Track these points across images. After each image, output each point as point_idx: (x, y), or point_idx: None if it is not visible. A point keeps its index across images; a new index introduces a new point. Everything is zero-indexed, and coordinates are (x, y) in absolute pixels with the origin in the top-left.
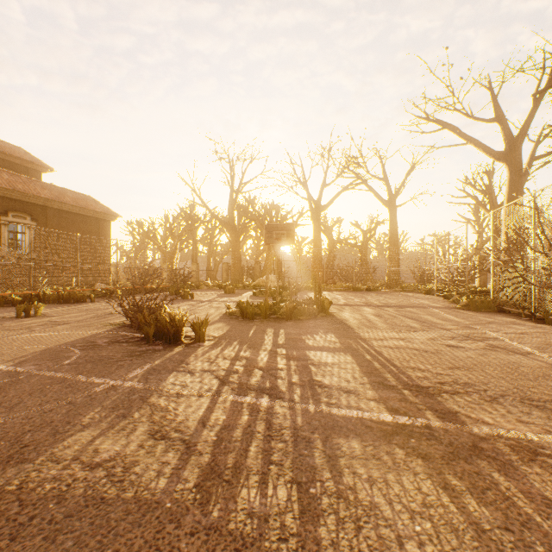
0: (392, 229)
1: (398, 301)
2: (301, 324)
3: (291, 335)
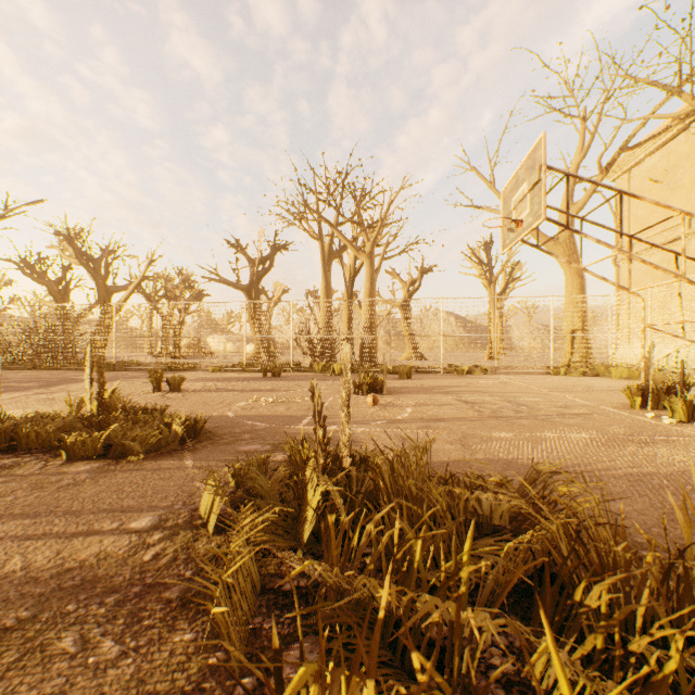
0: None
1: None
2: None
3: None
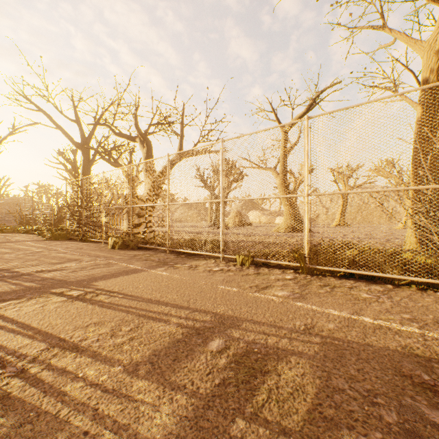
0: None
1: None
2: None
3: None
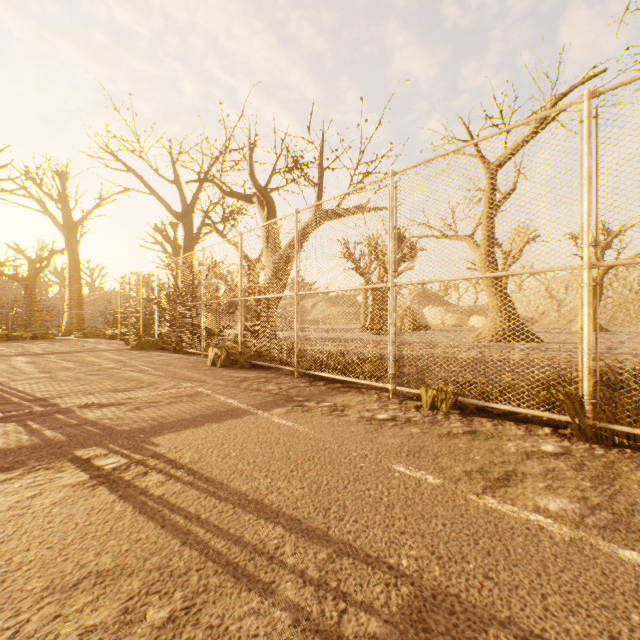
0: (73, 264)
1: (71, 348)
2: None
3: None
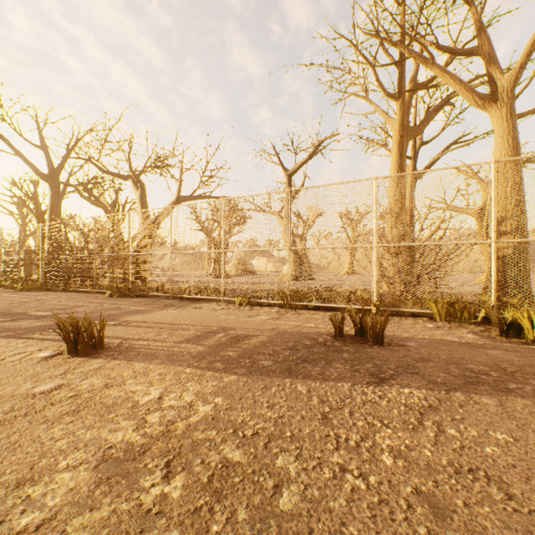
0: None
1: None
2: None
3: None
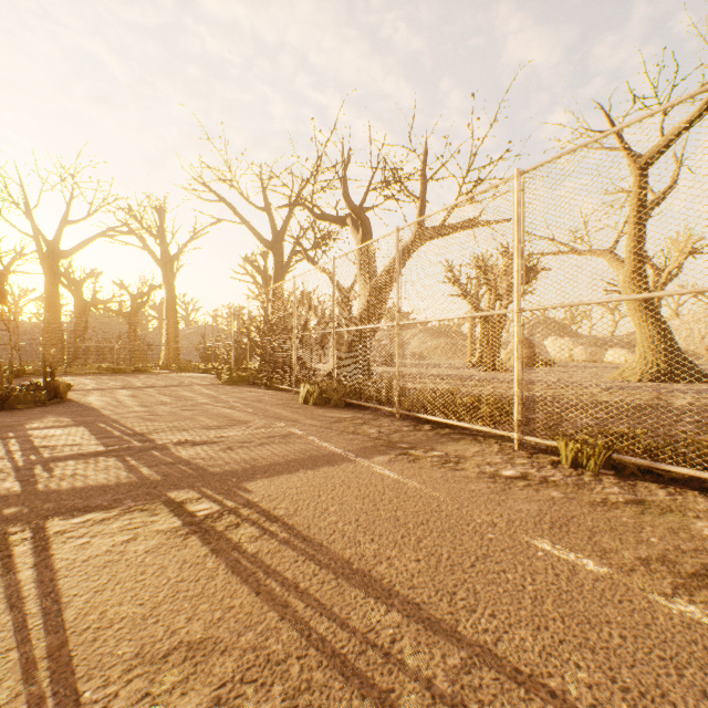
0: (170, 298)
1: (168, 382)
2: (22, 413)
3: (6, 423)
